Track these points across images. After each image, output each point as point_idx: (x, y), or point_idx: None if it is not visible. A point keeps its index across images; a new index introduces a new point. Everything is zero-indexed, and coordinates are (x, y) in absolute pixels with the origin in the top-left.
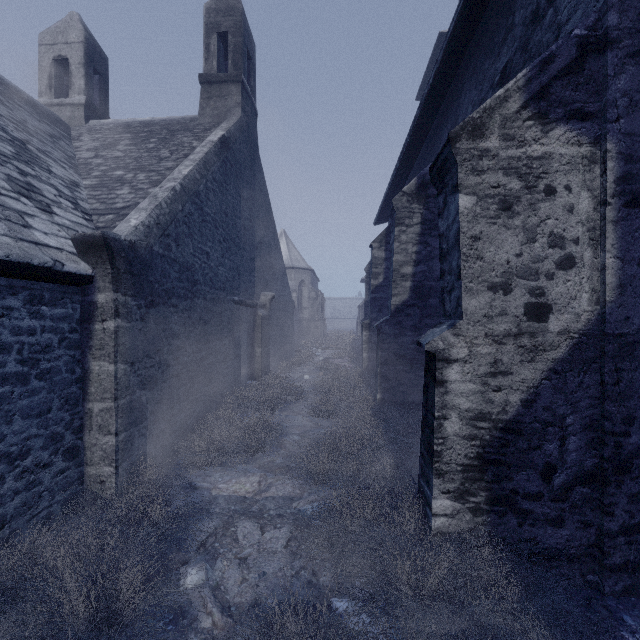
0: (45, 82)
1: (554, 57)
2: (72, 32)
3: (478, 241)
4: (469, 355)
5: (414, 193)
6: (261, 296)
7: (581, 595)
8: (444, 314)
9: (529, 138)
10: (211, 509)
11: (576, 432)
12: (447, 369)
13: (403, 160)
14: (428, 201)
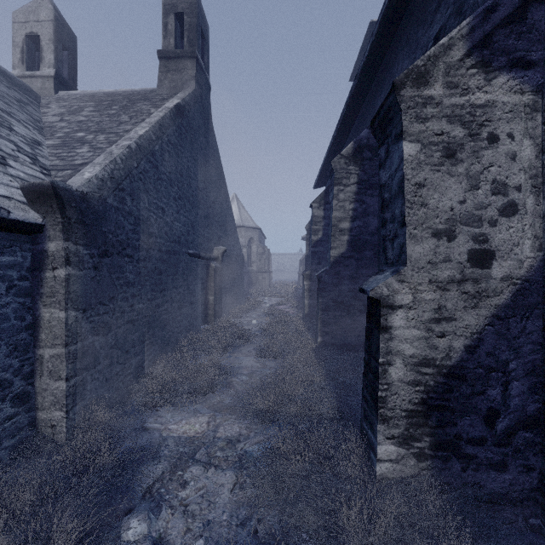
0: (18, 56)
1: (497, 6)
2: (43, 11)
3: (422, 188)
4: (413, 301)
5: (351, 156)
6: (214, 250)
7: (525, 539)
8: (386, 262)
9: (472, 86)
10: (160, 451)
11: (519, 377)
12: (391, 315)
13: (340, 129)
14: (363, 163)
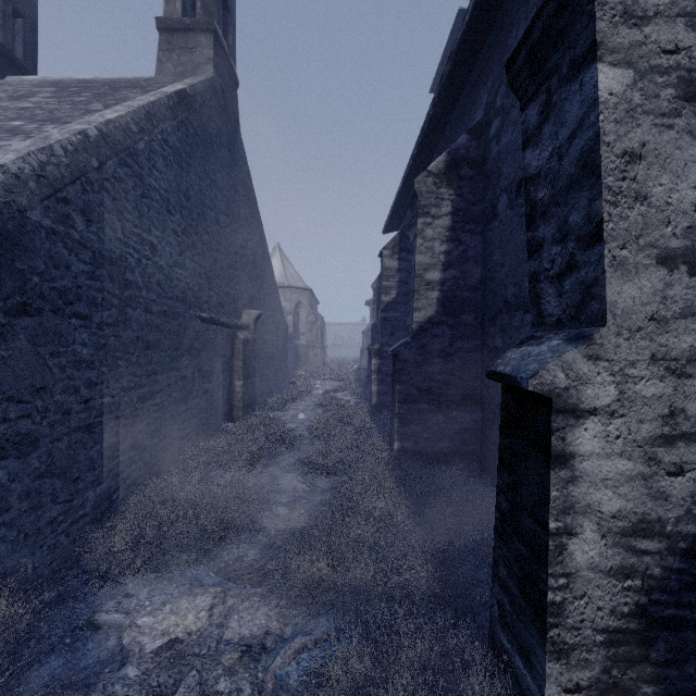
0: None
1: None
2: None
3: (637, 162)
4: (619, 400)
5: (443, 173)
6: (243, 314)
7: None
8: (539, 321)
9: None
10: (109, 684)
11: None
12: (575, 430)
13: (422, 143)
14: (461, 184)
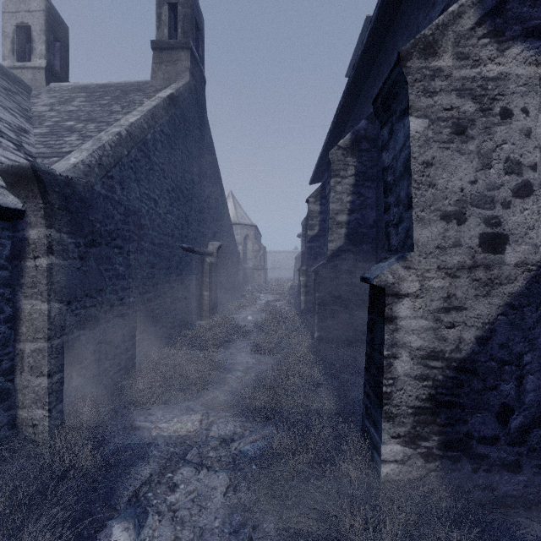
0: (8, 47)
1: None
2: (34, 1)
3: (430, 167)
4: (420, 289)
5: (348, 147)
6: (209, 245)
7: None
8: (389, 249)
9: (484, 57)
10: (149, 451)
11: (534, 371)
12: (397, 304)
13: (337, 122)
14: (361, 155)
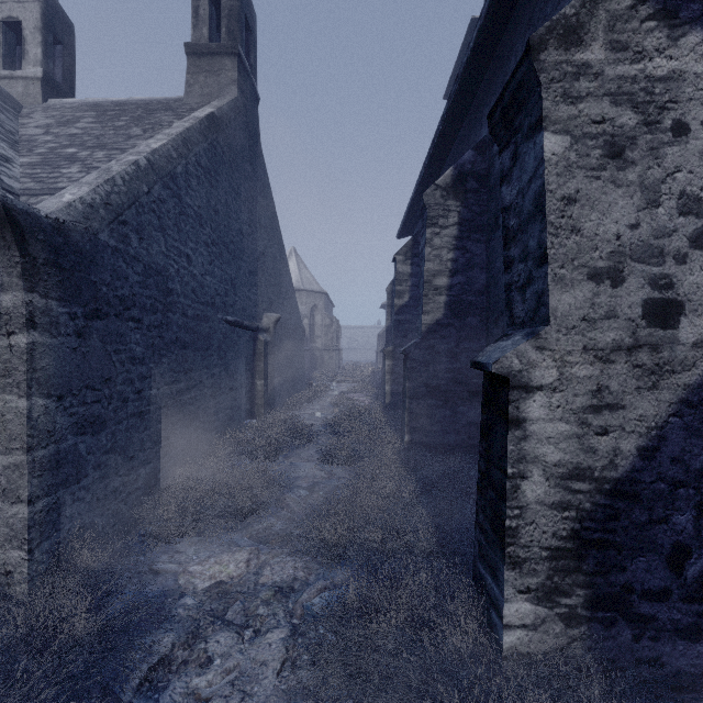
0: None
1: None
2: None
3: (573, 204)
4: (559, 379)
5: (450, 187)
6: (263, 318)
7: None
8: (511, 322)
9: (650, 47)
10: (173, 608)
11: None
12: (526, 401)
13: (433, 155)
14: (467, 197)
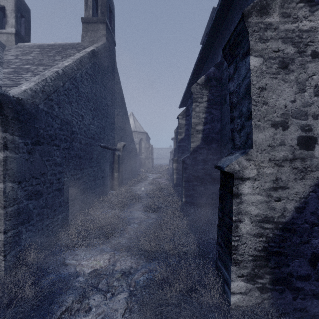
0: None
1: None
2: None
3: (264, 91)
4: (257, 174)
5: (203, 84)
6: (118, 144)
7: None
8: (234, 147)
9: (300, 16)
10: (73, 282)
11: None
12: (241, 185)
13: (195, 69)
14: (211, 88)
